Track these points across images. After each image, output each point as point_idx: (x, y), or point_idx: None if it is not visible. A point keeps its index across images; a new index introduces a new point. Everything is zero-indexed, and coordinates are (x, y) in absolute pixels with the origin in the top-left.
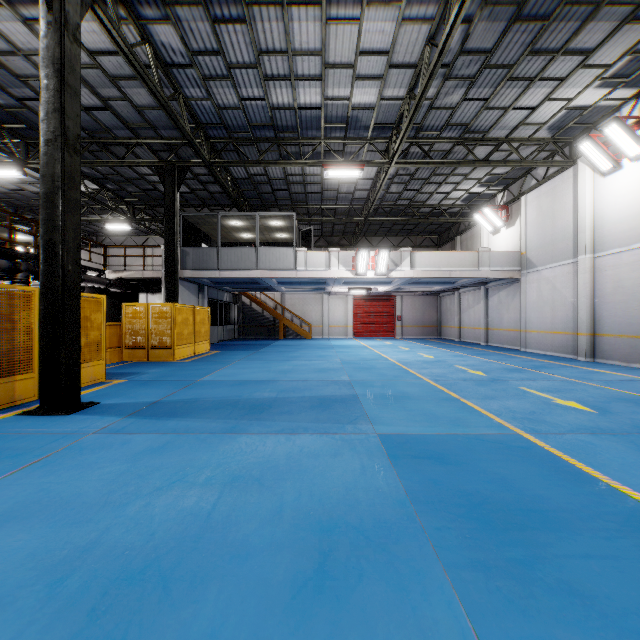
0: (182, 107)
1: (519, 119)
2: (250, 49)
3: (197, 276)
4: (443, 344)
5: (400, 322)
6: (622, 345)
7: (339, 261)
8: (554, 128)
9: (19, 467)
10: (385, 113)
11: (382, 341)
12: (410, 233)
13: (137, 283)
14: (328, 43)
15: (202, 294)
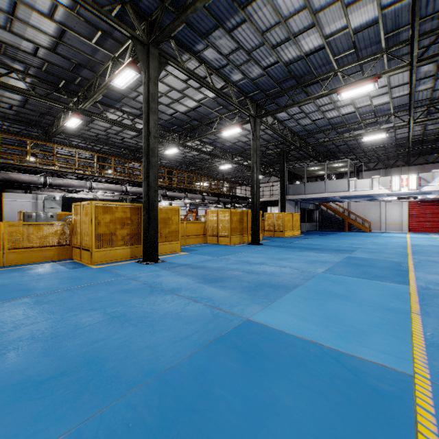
0: (287, 132)
1: None
2: (314, 107)
3: (294, 198)
4: None
5: None
6: None
7: (379, 183)
8: None
9: (255, 250)
10: (398, 101)
11: (430, 235)
12: None
13: (267, 202)
14: None
15: (297, 206)
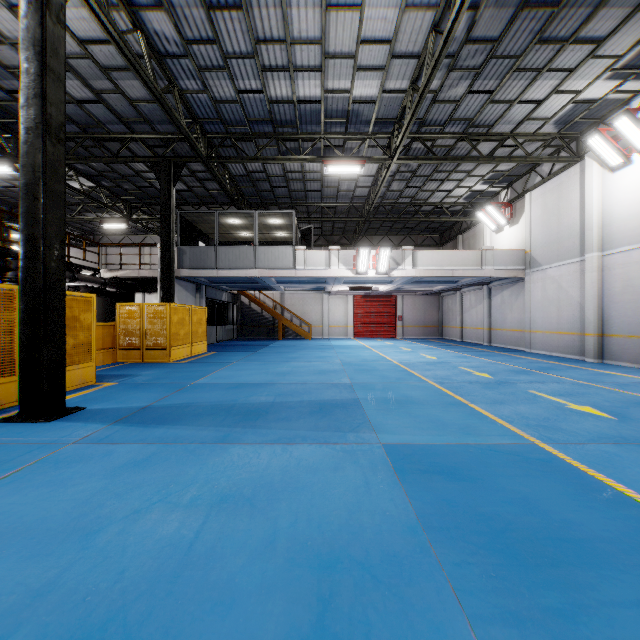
0: (177, 100)
1: (525, 113)
2: (247, 38)
3: (194, 275)
4: (445, 344)
5: (401, 322)
6: (632, 346)
7: (339, 260)
8: (561, 123)
9: None
10: (387, 107)
11: (383, 341)
12: (411, 232)
13: (133, 282)
14: (328, 31)
15: (200, 294)
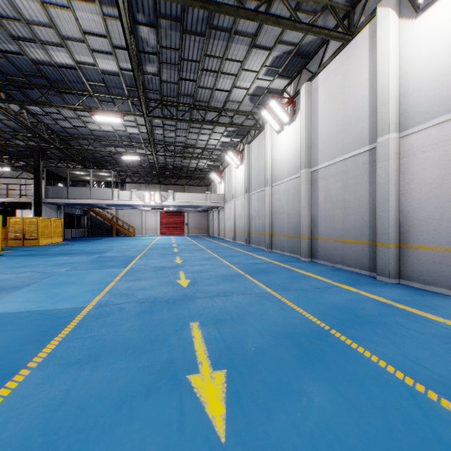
0: (43, 127)
1: (205, 143)
2: (74, 114)
3: (55, 202)
4: (198, 237)
5: (187, 226)
6: (239, 235)
7: (136, 196)
8: (222, 146)
9: None
10: (146, 136)
11: (171, 237)
12: (192, 178)
13: (16, 204)
14: None
15: (60, 210)
